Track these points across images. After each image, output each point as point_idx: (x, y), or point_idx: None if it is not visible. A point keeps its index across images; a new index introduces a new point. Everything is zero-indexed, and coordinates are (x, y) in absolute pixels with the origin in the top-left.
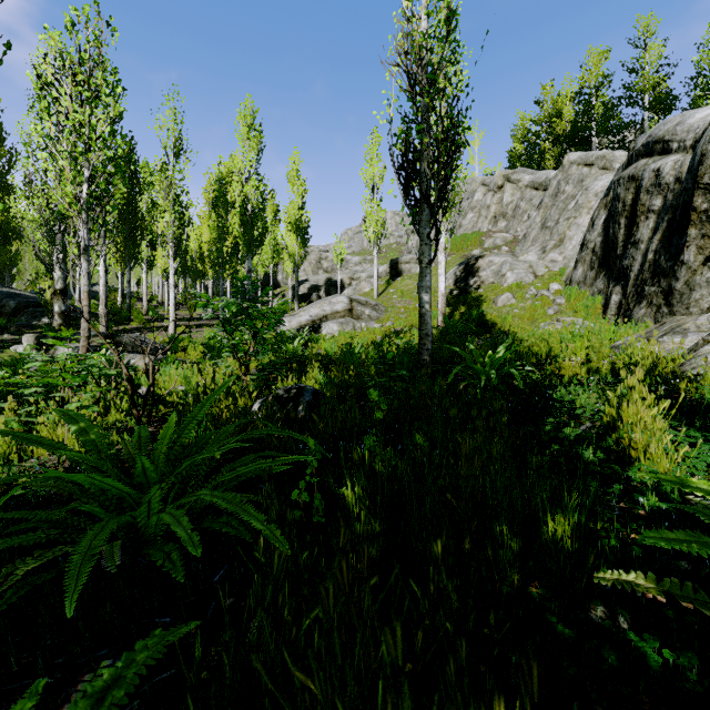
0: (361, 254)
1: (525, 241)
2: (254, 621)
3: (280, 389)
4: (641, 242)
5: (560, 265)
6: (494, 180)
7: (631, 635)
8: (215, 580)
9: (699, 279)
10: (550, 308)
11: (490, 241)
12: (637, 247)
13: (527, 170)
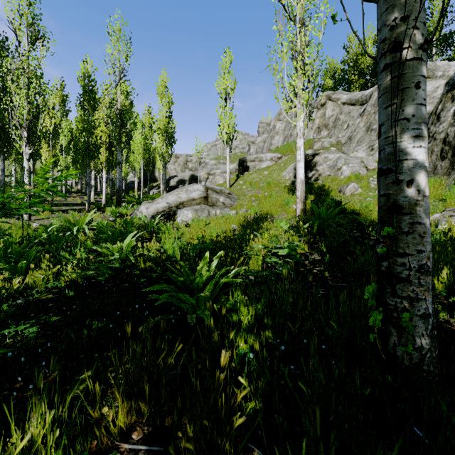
0: (216, 159)
1: (350, 142)
2: None
3: None
4: None
5: None
6: (318, 99)
7: None
8: None
9: None
10: None
11: (319, 144)
12: None
13: (343, 92)
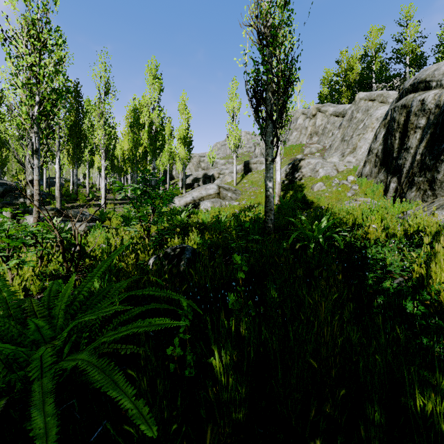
0: (225, 158)
1: (330, 149)
2: None
3: (168, 249)
4: (411, 148)
5: (354, 164)
6: (310, 111)
7: None
8: (92, 440)
9: None
10: (349, 192)
11: (308, 149)
12: (408, 152)
13: (331, 104)
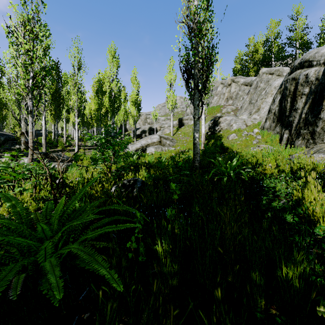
0: (165, 116)
1: (241, 109)
2: None
3: (125, 180)
4: (298, 109)
5: (258, 121)
6: (226, 81)
7: None
8: (80, 299)
9: None
10: (254, 141)
11: (225, 109)
12: (296, 112)
13: (242, 76)
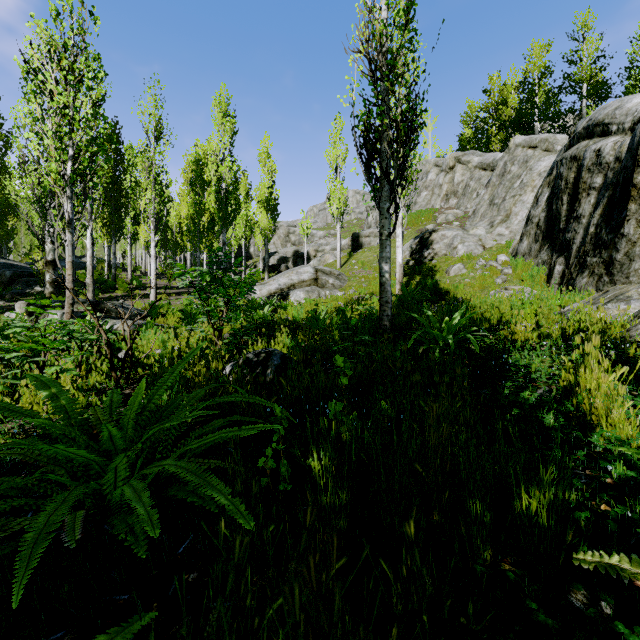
0: (325, 229)
1: (474, 216)
2: (213, 615)
3: (250, 353)
4: (583, 217)
5: (507, 238)
6: (446, 161)
7: (620, 626)
8: (180, 552)
9: (638, 250)
10: (499, 278)
11: (443, 216)
12: (579, 222)
13: (476, 152)
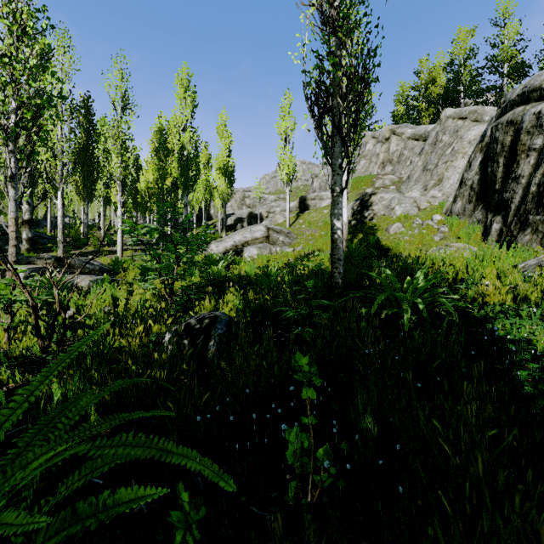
0: (275, 194)
1: (409, 181)
2: None
3: (193, 318)
4: (522, 177)
5: (440, 200)
6: (382, 133)
7: None
8: None
9: None
10: (436, 235)
11: (380, 181)
12: (518, 182)
13: (409, 125)
